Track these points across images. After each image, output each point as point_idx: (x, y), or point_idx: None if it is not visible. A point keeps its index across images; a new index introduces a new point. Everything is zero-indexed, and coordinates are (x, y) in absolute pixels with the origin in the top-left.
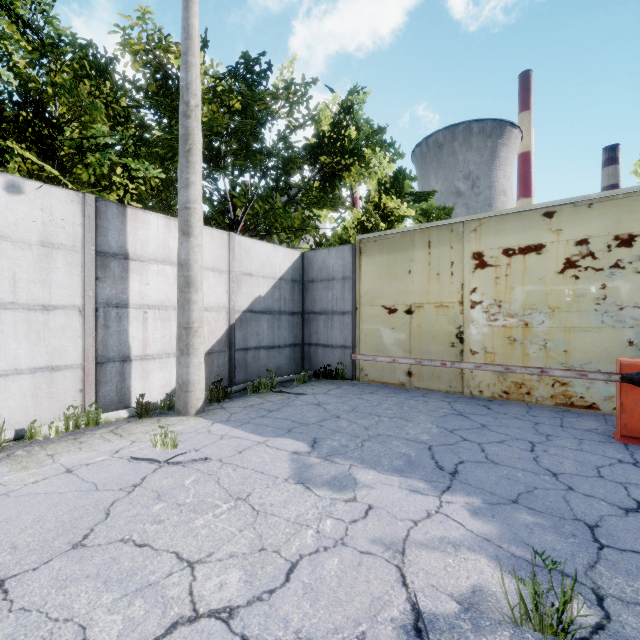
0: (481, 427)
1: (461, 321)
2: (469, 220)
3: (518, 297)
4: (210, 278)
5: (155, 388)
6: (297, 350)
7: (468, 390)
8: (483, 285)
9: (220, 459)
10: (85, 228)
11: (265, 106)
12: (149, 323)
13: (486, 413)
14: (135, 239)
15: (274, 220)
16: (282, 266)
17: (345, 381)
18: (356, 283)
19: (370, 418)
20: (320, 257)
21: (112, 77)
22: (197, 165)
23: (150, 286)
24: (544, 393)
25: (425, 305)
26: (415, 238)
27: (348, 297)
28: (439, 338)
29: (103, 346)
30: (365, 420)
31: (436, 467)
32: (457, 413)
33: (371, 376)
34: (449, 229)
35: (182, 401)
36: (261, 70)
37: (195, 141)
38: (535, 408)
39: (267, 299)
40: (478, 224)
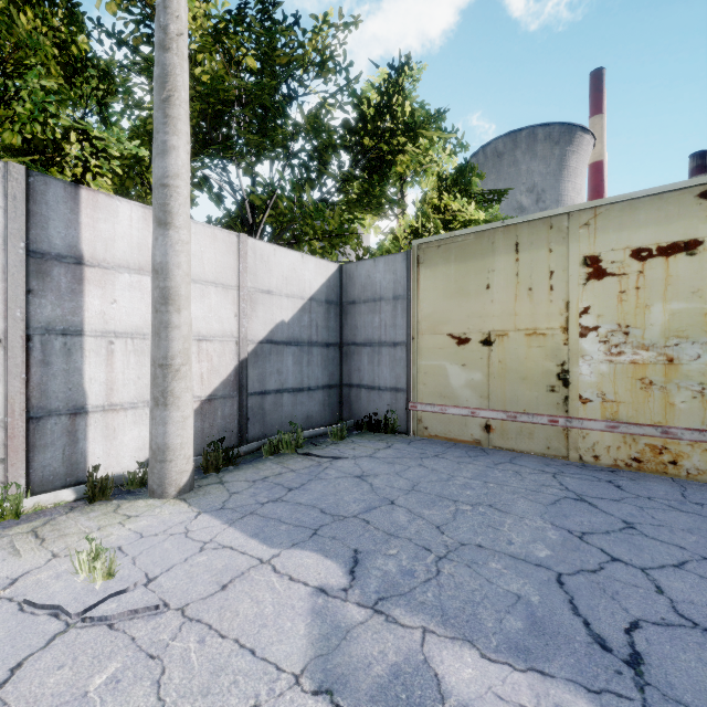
0: (627, 528)
1: (565, 355)
2: (578, 210)
3: (657, 320)
4: (211, 295)
5: (126, 451)
6: (333, 393)
7: (576, 454)
8: (600, 303)
9: (183, 607)
10: (8, 214)
11: (288, 59)
12: (117, 358)
13: (620, 497)
14: (94, 235)
15: (303, 222)
16: (313, 282)
17: (397, 436)
18: (412, 304)
19: (442, 506)
20: (363, 270)
21: (61, 0)
22: (180, 122)
23: (118, 305)
24: (700, 463)
25: (510, 333)
26: (496, 240)
27: (401, 323)
28: (531, 379)
29: (40, 392)
30: (435, 510)
31: (592, 640)
32: (574, 496)
33: (433, 430)
34: (547, 225)
35: (156, 476)
36: (284, 16)
37: (177, 86)
38: (690, 487)
39: (293, 326)
40: (592, 215)
